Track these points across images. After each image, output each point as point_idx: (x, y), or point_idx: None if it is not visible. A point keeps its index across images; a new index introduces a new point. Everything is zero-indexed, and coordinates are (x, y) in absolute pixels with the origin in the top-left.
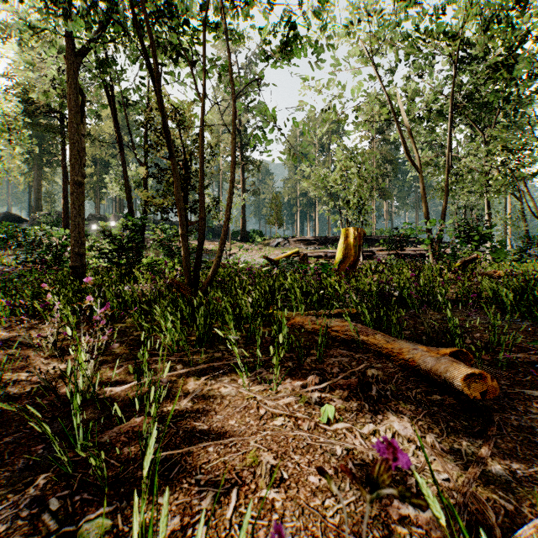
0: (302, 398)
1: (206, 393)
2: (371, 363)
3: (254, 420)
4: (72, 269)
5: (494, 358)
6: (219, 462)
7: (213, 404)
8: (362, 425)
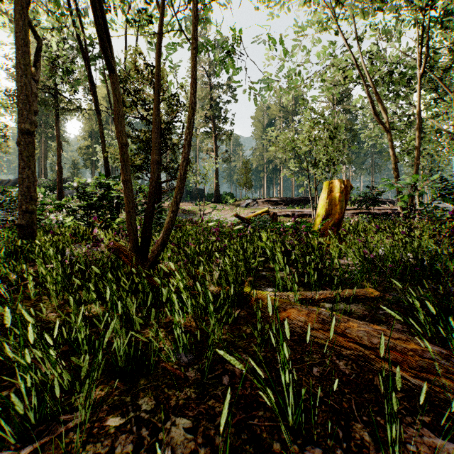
0: None
1: None
2: None
3: None
4: (19, 228)
5: None
6: None
7: None
8: None
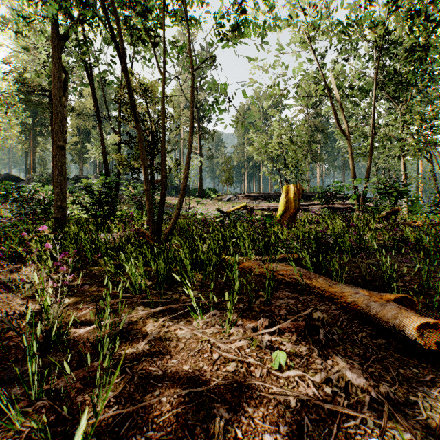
0: (253, 342)
1: (163, 335)
2: (315, 305)
3: (207, 365)
4: (55, 220)
5: (427, 300)
6: (172, 415)
7: (169, 347)
8: (314, 373)
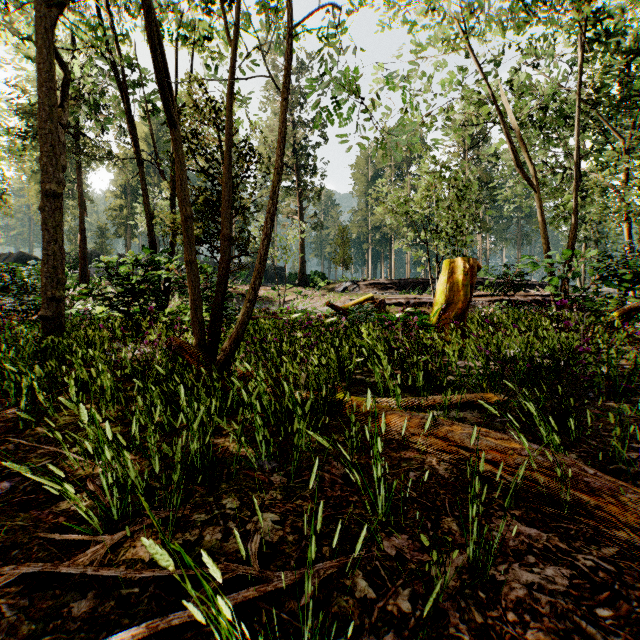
0: None
1: None
2: None
3: None
4: (43, 320)
5: None
6: None
7: None
8: None
